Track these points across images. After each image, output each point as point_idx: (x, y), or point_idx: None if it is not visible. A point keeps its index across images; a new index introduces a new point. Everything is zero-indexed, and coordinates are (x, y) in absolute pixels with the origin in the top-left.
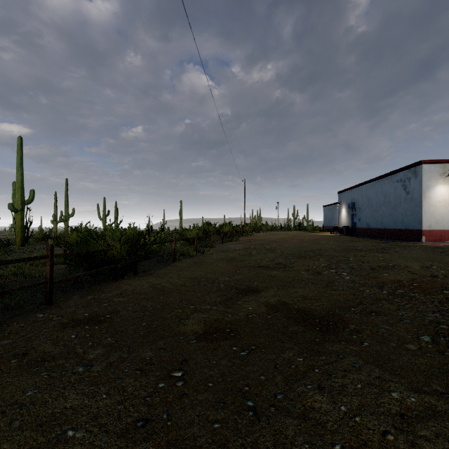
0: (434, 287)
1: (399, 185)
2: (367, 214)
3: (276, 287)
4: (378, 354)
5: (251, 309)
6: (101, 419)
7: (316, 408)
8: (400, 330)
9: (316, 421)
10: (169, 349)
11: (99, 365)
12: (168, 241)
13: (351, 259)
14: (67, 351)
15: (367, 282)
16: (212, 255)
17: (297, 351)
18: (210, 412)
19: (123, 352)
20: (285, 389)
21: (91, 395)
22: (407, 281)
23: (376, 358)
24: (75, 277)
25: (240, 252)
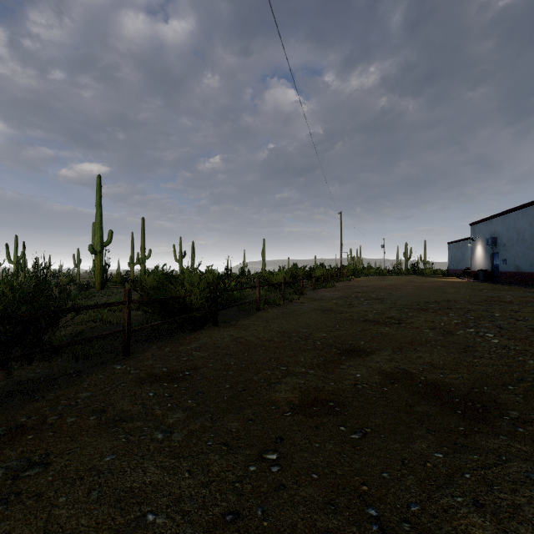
0: None
1: None
2: (517, 252)
3: (391, 350)
4: None
5: (359, 377)
6: (184, 503)
7: None
8: None
9: None
10: (259, 420)
11: (180, 433)
12: (251, 287)
13: (497, 314)
14: (145, 411)
15: (528, 349)
16: (302, 304)
17: (432, 442)
18: (318, 517)
19: (205, 419)
20: (421, 497)
21: (172, 470)
22: None
23: None
24: (152, 326)
25: (338, 301)
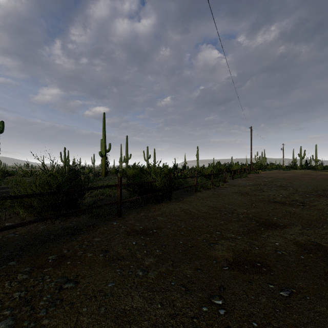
0: None
1: None
2: None
3: (300, 225)
4: None
5: (278, 245)
6: None
7: None
8: None
9: None
10: (205, 270)
11: (153, 273)
12: (191, 176)
13: None
14: (131, 254)
15: None
16: (226, 188)
17: None
18: None
19: (168, 265)
20: None
21: (149, 300)
22: None
23: None
24: (133, 199)
25: (251, 187)
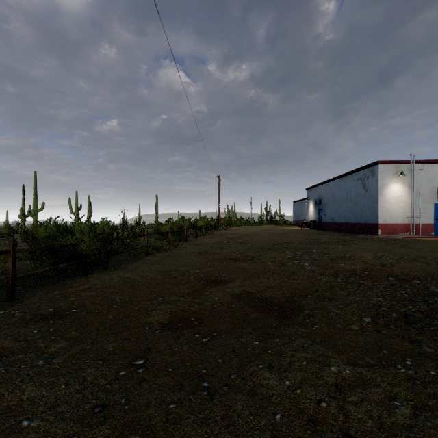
0: (382, 274)
1: (359, 183)
2: (332, 209)
3: (243, 278)
4: (325, 335)
5: (217, 299)
6: (58, 407)
7: (264, 384)
8: (348, 313)
9: (263, 395)
10: (133, 339)
11: (61, 357)
12: (140, 235)
13: (314, 251)
14: (28, 345)
15: (325, 271)
16: (185, 248)
17: (254, 335)
18: (167, 395)
19: (86, 344)
20: (239, 369)
21: (50, 386)
22: (359, 270)
23: (323, 338)
24: (40, 272)
25: (213, 245)
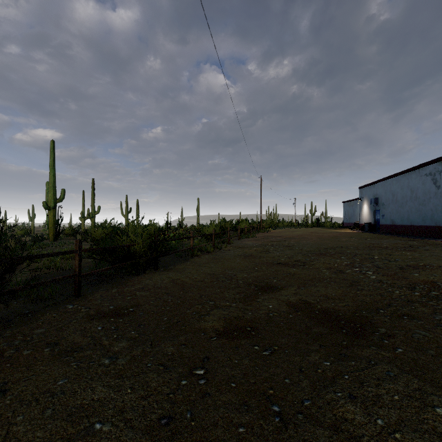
0: None
1: (428, 179)
2: (392, 210)
3: (297, 286)
4: (415, 362)
5: (271, 308)
6: (126, 413)
7: (348, 419)
8: (439, 336)
9: (350, 434)
10: (190, 345)
11: (124, 358)
12: (186, 237)
13: (376, 257)
14: (94, 342)
15: (395, 282)
16: (229, 251)
17: (322, 354)
18: (234, 415)
19: (146, 346)
20: (312, 395)
21: (117, 388)
22: (441, 282)
23: (413, 366)
24: (101, 271)
25: (258, 248)
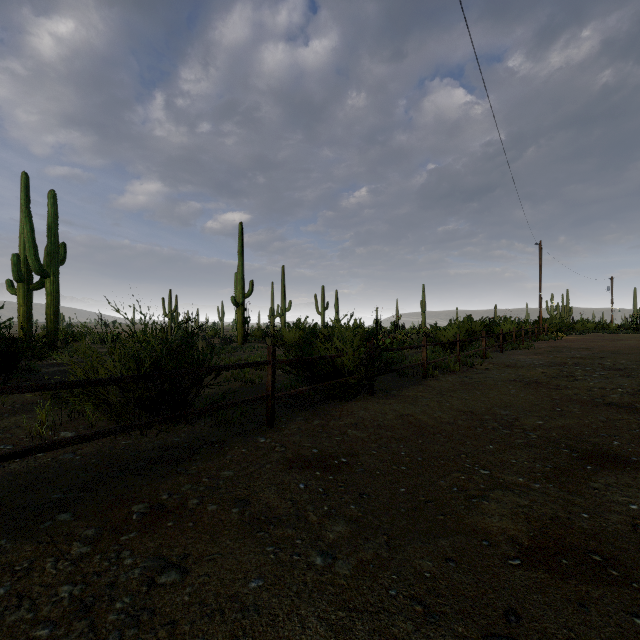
0: None
1: None
2: None
3: None
4: None
5: (637, 511)
6: None
7: None
8: None
9: None
10: (465, 564)
11: (346, 561)
12: (416, 346)
13: None
14: (296, 513)
15: None
16: (488, 371)
17: None
18: None
19: (379, 544)
20: None
21: (342, 634)
22: None
23: None
24: (298, 392)
25: (547, 370)
